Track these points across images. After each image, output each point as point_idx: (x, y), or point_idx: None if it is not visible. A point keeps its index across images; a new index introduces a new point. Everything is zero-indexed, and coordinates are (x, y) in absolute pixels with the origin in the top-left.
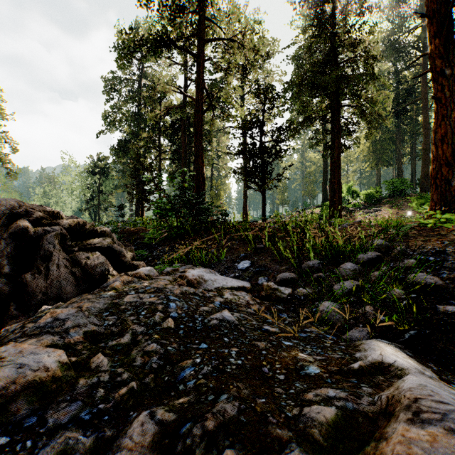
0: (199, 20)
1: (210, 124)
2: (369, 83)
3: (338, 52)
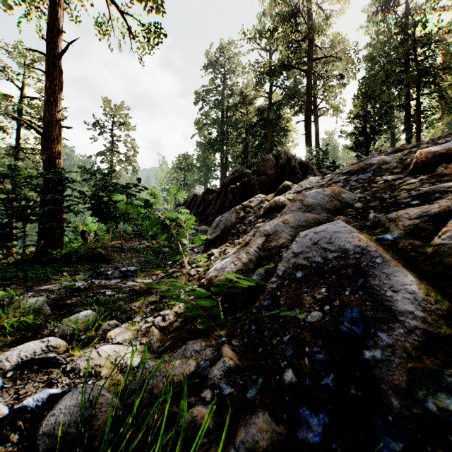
0: (309, 46)
1: (285, 120)
2: (447, 73)
3: (417, 50)
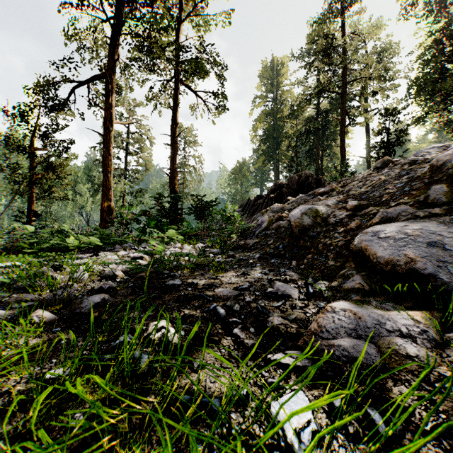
0: (343, 73)
1: None
2: None
3: None
